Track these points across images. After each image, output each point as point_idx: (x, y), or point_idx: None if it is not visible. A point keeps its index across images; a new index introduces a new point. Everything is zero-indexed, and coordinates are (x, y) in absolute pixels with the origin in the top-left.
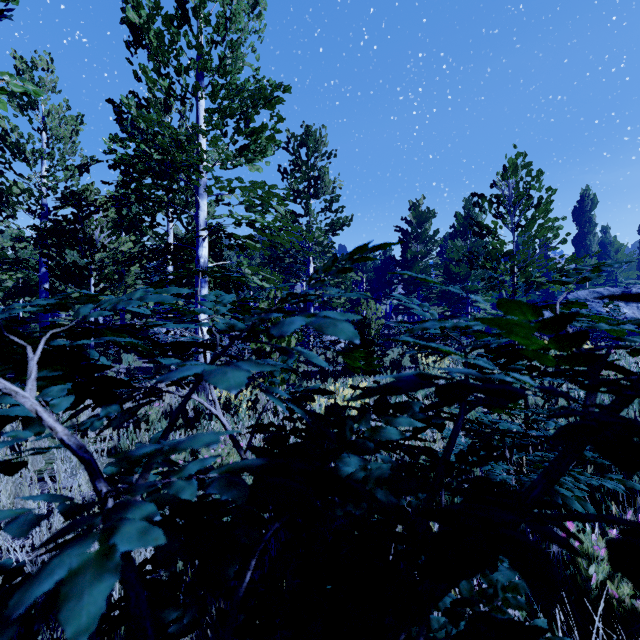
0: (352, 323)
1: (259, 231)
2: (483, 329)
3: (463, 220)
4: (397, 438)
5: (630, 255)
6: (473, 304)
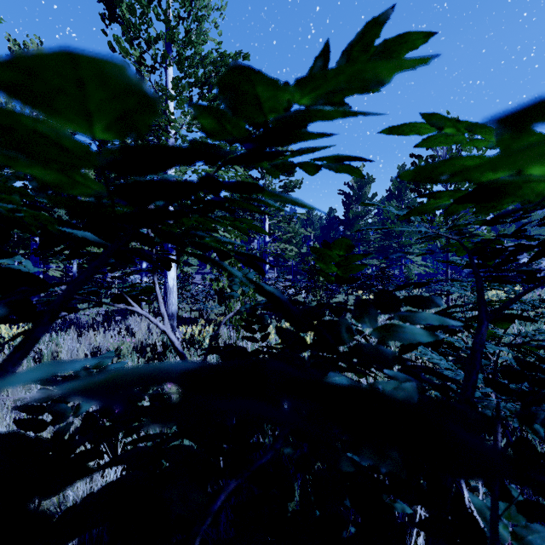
0: (303, 271)
1: None
2: (416, 278)
3: (398, 184)
4: (427, 341)
5: (542, 215)
6: (407, 257)
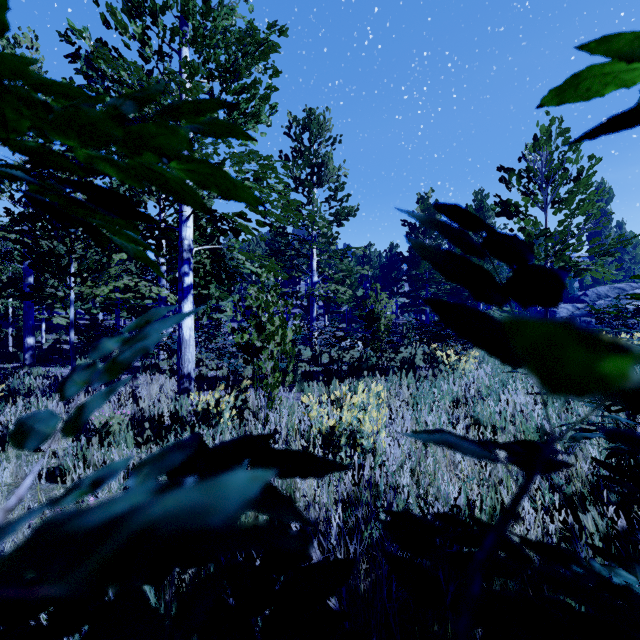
0: (359, 318)
1: (252, 207)
2: None
3: (475, 212)
4: None
5: None
6: None
